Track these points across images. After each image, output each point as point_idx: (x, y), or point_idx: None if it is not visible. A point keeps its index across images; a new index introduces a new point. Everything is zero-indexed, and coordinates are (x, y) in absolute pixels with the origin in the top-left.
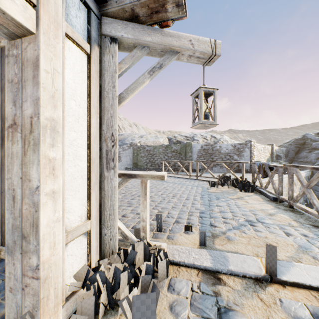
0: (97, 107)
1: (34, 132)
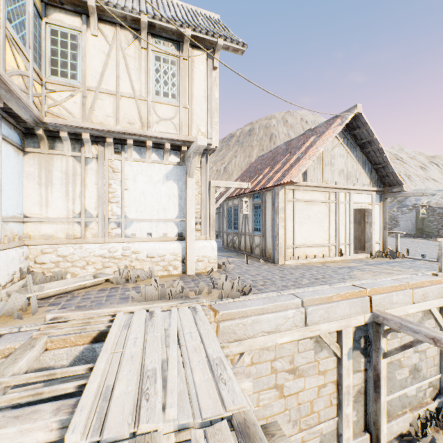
0: (381, 215)
1: (371, 224)
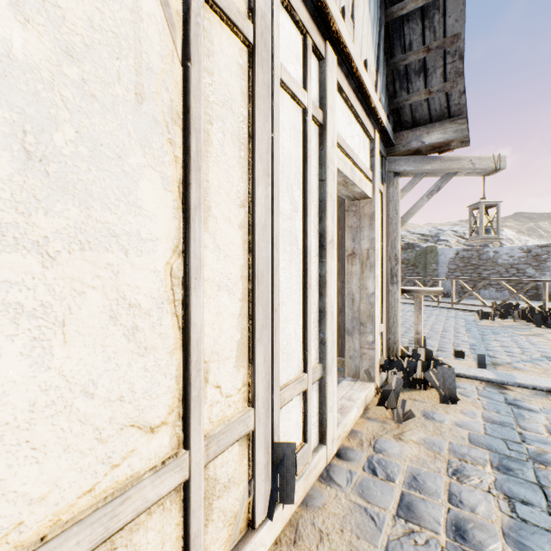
0: (385, 233)
1: (370, 259)
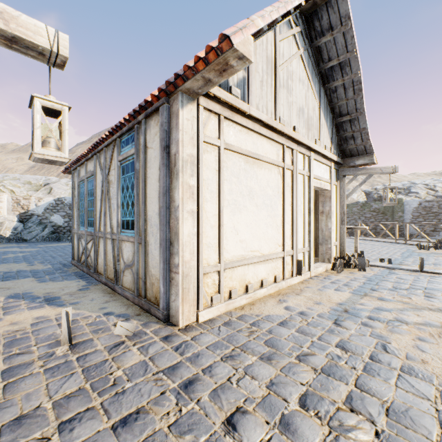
0: (338, 202)
1: (329, 214)
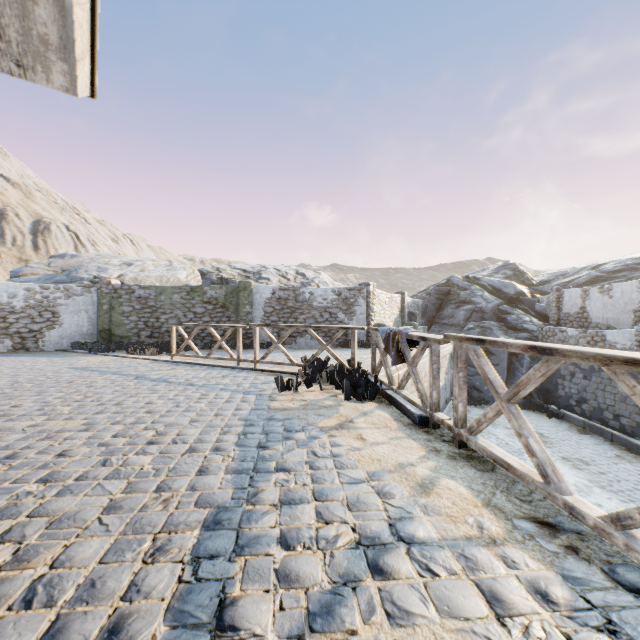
0: None
1: None
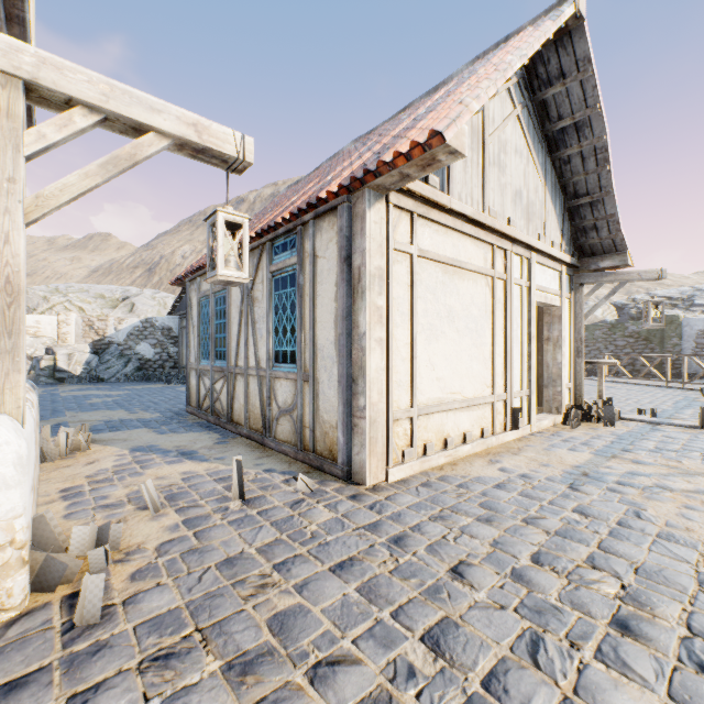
0: (572, 324)
1: (559, 342)
